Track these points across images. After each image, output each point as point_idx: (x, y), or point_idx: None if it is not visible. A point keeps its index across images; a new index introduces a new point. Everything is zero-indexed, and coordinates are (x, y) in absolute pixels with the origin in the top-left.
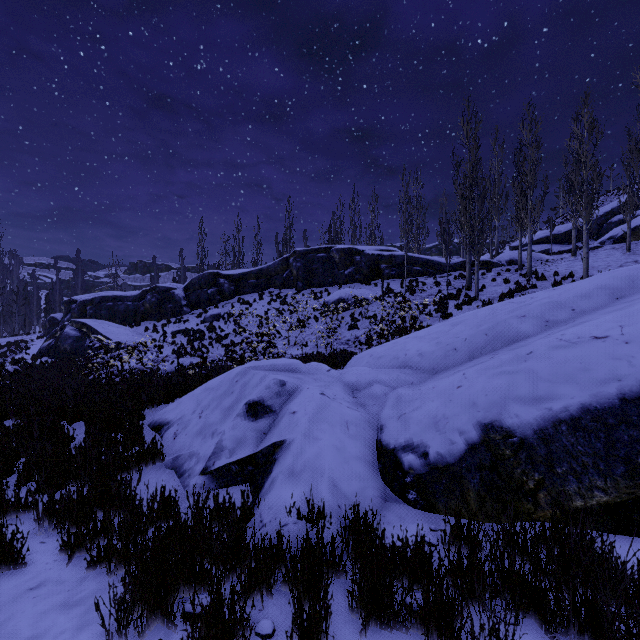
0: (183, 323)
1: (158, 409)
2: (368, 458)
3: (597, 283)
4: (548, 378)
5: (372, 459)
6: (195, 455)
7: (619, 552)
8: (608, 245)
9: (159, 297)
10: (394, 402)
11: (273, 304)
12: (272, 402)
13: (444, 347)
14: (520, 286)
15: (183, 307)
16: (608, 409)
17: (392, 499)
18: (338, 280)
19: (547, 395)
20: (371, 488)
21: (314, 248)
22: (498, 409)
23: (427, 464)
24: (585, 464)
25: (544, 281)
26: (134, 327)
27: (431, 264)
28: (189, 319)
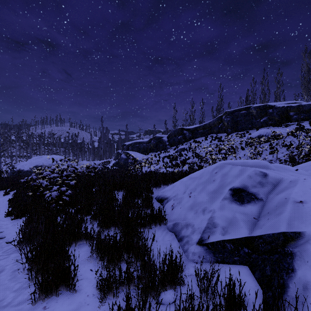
0: (167, 153)
1: (160, 189)
2: None
3: None
4: None
5: None
6: (190, 225)
7: None
8: None
9: (156, 141)
10: None
11: (213, 142)
12: (256, 190)
13: None
14: None
15: (167, 145)
16: None
17: None
18: (255, 126)
19: None
20: None
21: (238, 108)
22: None
23: None
24: None
25: None
26: (146, 155)
27: None
28: (169, 151)
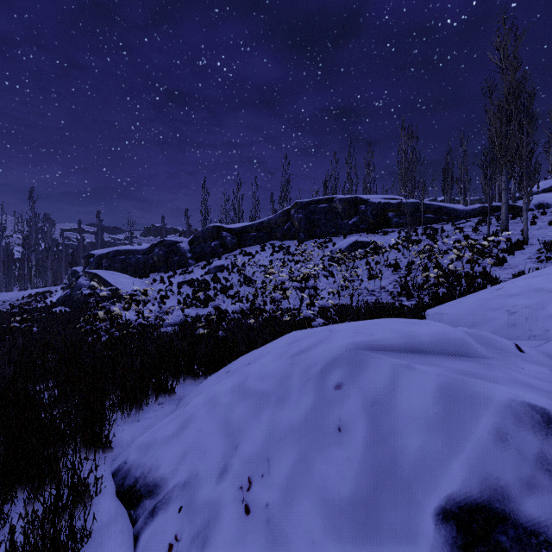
0: (188, 274)
1: (143, 416)
2: None
3: None
4: None
5: None
6: None
7: None
8: None
9: (166, 250)
10: None
11: (276, 255)
12: (544, 509)
13: None
14: None
15: (188, 259)
16: None
17: None
18: (342, 230)
19: None
20: None
21: (316, 199)
22: None
23: None
24: None
25: None
26: (143, 278)
27: (445, 211)
28: (194, 270)
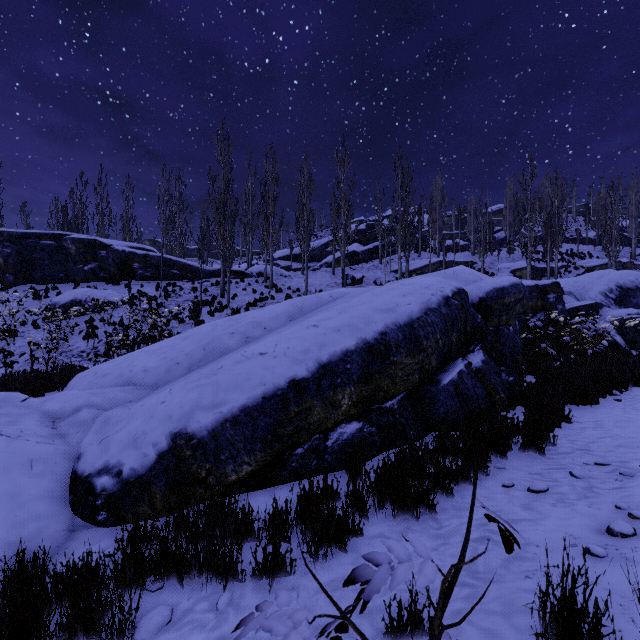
0: None
1: None
2: (56, 493)
3: (283, 308)
4: (226, 388)
5: (62, 493)
6: None
7: (254, 502)
8: (324, 268)
9: None
10: (100, 426)
11: None
12: None
13: (169, 362)
14: (263, 297)
15: None
16: (255, 406)
17: (81, 527)
18: (74, 276)
19: (222, 401)
20: (55, 524)
21: (36, 232)
22: (187, 418)
23: (120, 481)
24: (239, 448)
25: (281, 293)
26: None
27: (190, 269)
28: None
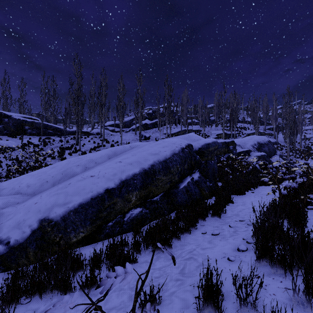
0: None
1: None
2: None
3: (105, 152)
4: (71, 194)
5: None
6: None
7: (85, 251)
8: (131, 131)
9: None
10: None
11: None
12: None
13: (42, 181)
14: (99, 145)
15: None
16: (87, 203)
17: None
18: None
19: (69, 201)
20: None
21: None
22: (49, 211)
23: (8, 247)
24: (78, 225)
25: (108, 143)
26: None
27: (59, 130)
28: None
